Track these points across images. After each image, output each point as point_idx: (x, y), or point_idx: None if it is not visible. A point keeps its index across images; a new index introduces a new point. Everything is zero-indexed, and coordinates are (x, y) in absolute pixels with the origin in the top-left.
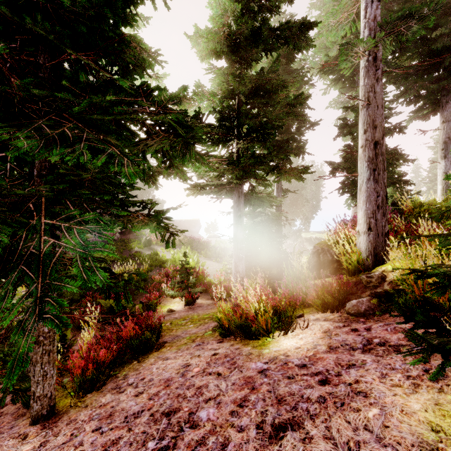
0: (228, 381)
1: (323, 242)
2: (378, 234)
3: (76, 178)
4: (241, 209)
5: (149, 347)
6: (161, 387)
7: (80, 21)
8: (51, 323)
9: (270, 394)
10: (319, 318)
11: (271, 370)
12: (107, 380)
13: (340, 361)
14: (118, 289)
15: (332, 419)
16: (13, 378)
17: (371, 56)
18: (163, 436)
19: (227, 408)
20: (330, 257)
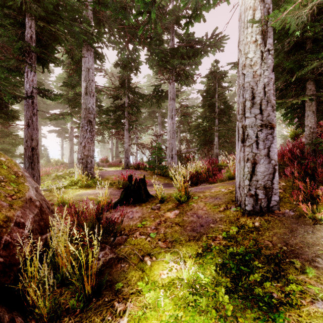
0: None
1: None
2: None
3: None
4: None
5: None
6: None
7: None
8: None
9: None
10: None
11: None
12: None
13: None
14: None
15: None
16: None
17: None
18: None
19: None
20: None
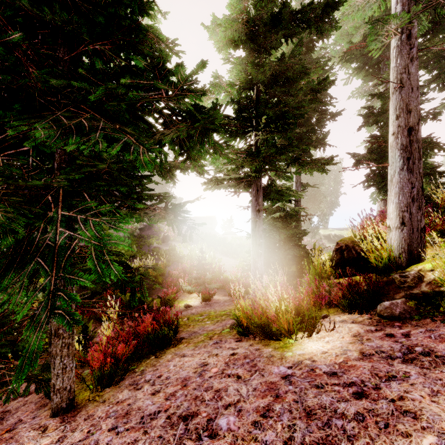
0: (249, 386)
1: (346, 238)
2: (413, 229)
3: (93, 169)
4: (260, 203)
5: (166, 343)
6: (178, 386)
7: (98, 11)
8: (61, 320)
9: (297, 405)
10: (346, 320)
11: (296, 376)
12: (125, 376)
13: (377, 371)
14: (133, 284)
15: (376, 444)
16: (21, 378)
17: (405, 34)
18: (180, 444)
19: (249, 417)
20: (355, 254)
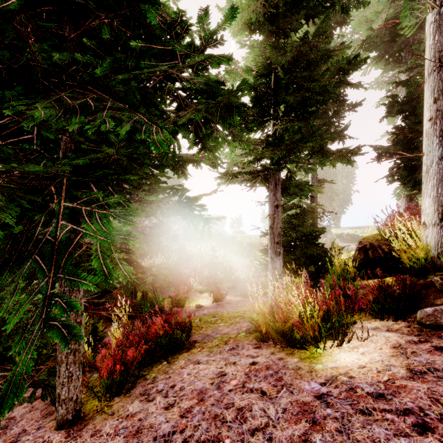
0: (277, 405)
1: (369, 236)
2: None
3: (100, 156)
4: (278, 198)
5: (178, 347)
6: (193, 401)
7: None
8: (55, 335)
9: (341, 437)
10: (379, 328)
11: (334, 396)
12: (135, 384)
13: (437, 395)
14: (145, 287)
15: None
16: (3, 412)
17: None
18: None
19: None
20: (382, 254)
